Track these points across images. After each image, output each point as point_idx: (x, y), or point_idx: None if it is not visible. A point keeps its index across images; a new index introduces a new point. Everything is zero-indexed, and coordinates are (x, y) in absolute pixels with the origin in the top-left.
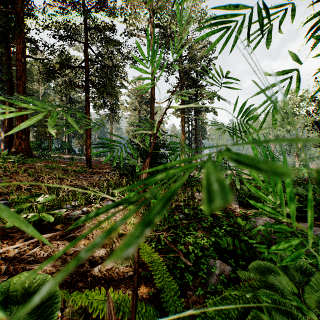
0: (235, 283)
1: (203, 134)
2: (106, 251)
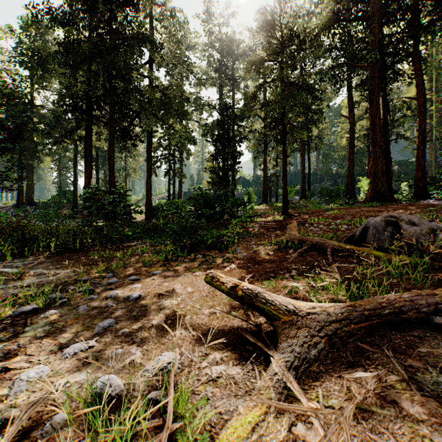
0: None
1: None
2: None
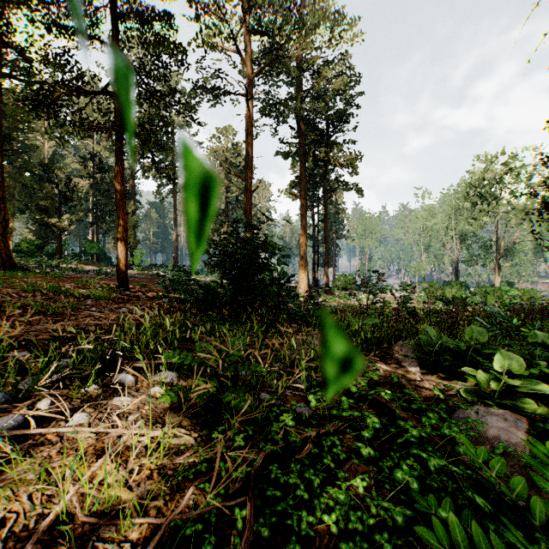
0: None
1: (339, 229)
2: None
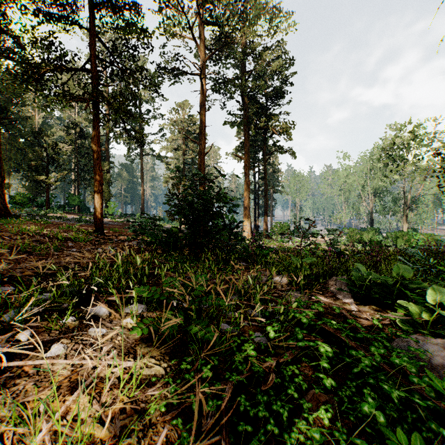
0: None
1: (275, 185)
2: None
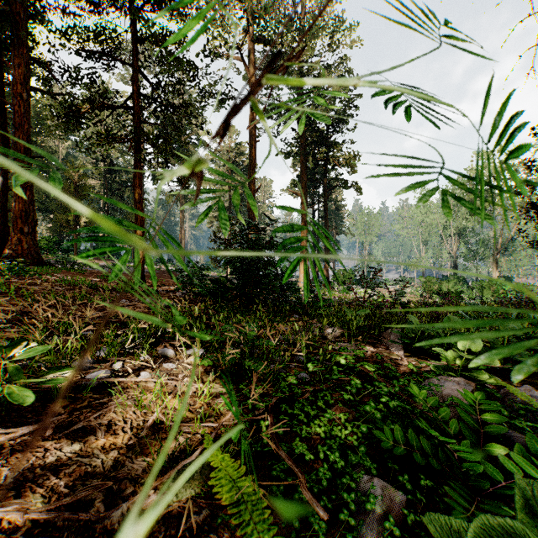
0: (414, 532)
1: (338, 225)
2: (147, 463)
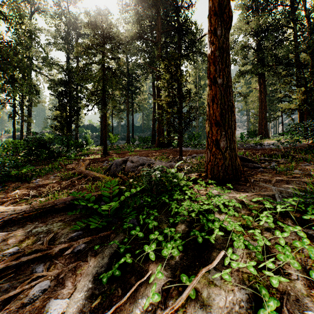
0: None
1: None
2: None
